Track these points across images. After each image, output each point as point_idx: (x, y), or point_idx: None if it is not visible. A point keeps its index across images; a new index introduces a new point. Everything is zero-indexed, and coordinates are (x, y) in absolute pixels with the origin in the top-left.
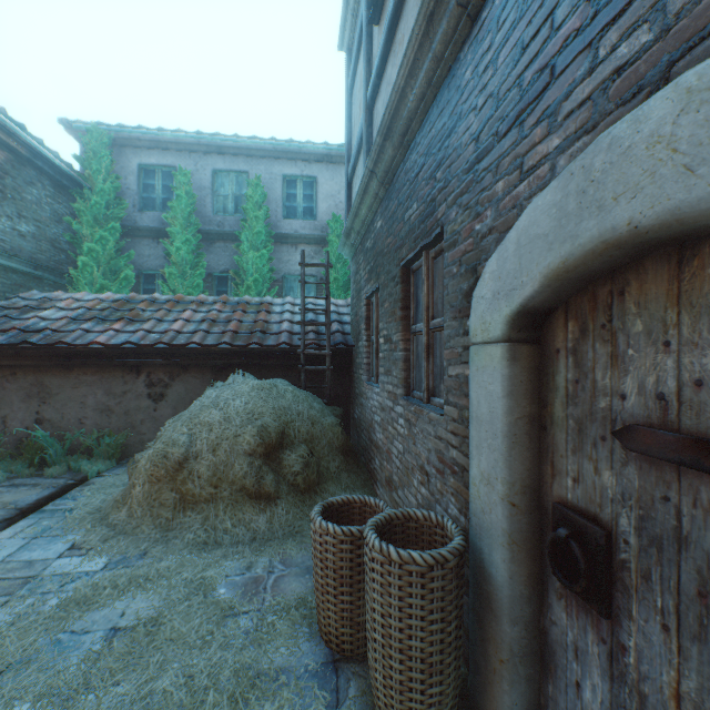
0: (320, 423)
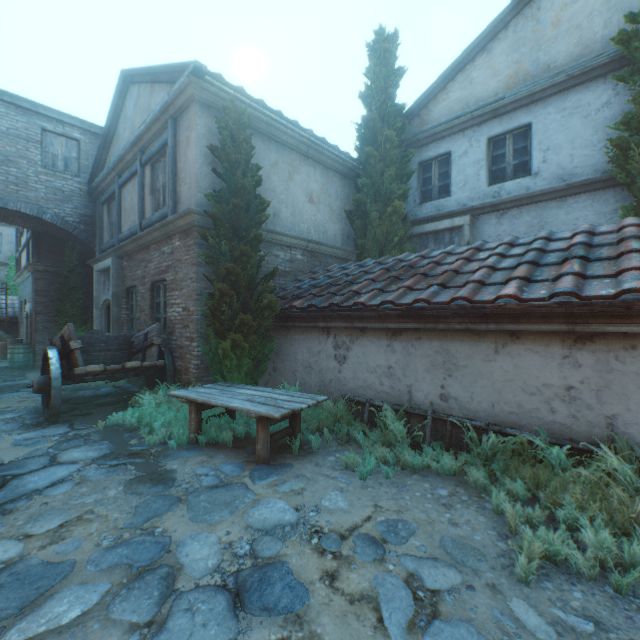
0: (3, 338)
